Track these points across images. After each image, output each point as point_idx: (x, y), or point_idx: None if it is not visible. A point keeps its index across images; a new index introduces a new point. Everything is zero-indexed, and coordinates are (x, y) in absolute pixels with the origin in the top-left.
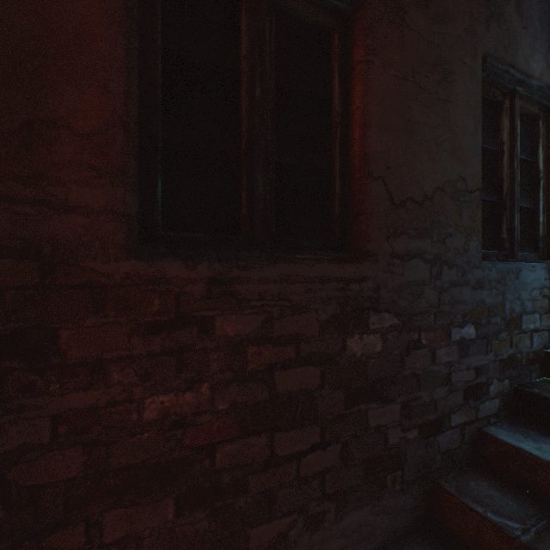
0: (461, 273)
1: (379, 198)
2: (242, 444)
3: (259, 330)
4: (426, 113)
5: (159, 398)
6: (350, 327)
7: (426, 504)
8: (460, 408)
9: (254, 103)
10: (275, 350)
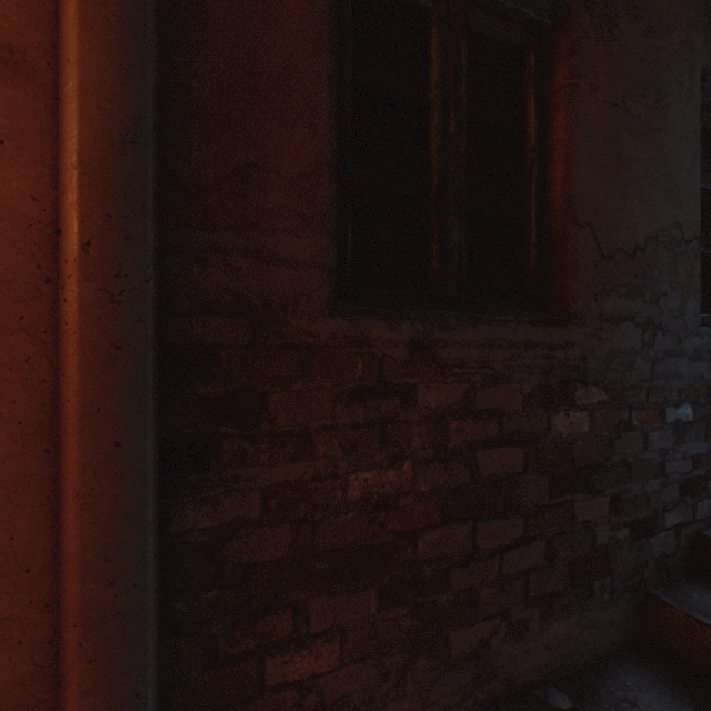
0: (676, 341)
1: (586, 249)
2: (444, 533)
3: (460, 402)
4: (637, 146)
5: (362, 475)
6: (554, 402)
7: (637, 620)
8: (675, 506)
9: (446, 139)
10: (477, 425)
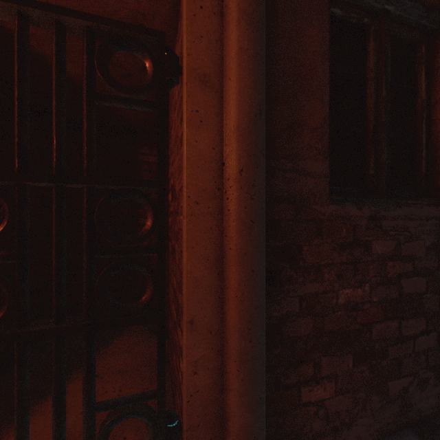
0: None
1: None
2: (384, 325)
3: (393, 251)
4: None
5: (345, 291)
6: None
7: None
8: None
9: (378, 99)
10: (401, 264)
